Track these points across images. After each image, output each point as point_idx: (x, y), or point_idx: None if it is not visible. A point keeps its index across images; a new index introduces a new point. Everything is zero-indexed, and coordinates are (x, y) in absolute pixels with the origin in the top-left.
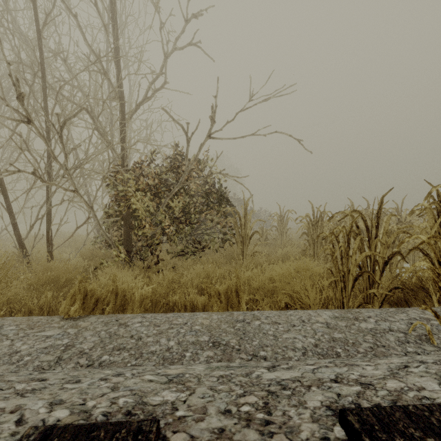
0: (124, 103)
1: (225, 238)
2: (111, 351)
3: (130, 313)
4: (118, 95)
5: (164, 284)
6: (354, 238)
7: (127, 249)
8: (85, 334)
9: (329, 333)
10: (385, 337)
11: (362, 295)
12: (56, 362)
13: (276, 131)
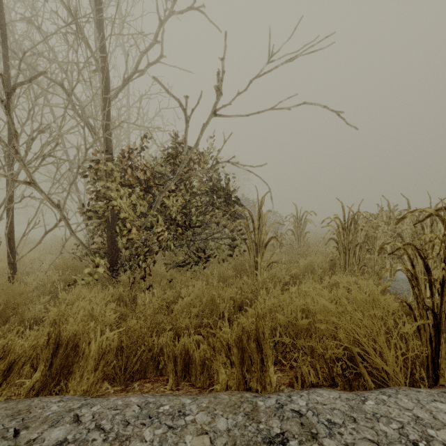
0: (108, 77)
1: (234, 244)
2: None
3: (76, 383)
4: (101, 66)
5: (147, 316)
6: (443, 251)
7: (112, 259)
8: None
9: None
10: None
11: None
12: None
13: (305, 102)
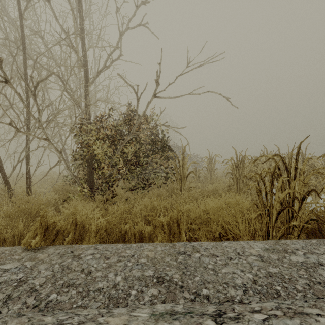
0: (88, 70)
1: (167, 176)
2: (60, 287)
3: (87, 242)
4: (83, 64)
5: (117, 215)
6: (276, 177)
7: (90, 185)
8: (40, 267)
9: (264, 267)
10: (318, 273)
11: (285, 226)
12: (4, 301)
13: (208, 91)
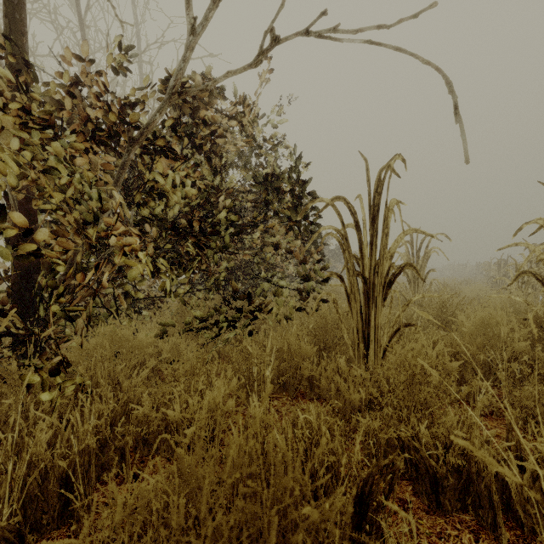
0: None
1: (308, 287)
2: None
3: None
4: None
5: None
6: None
7: (21, 314)
8: None
9: None
10: None
11: None
12: None
13: None
